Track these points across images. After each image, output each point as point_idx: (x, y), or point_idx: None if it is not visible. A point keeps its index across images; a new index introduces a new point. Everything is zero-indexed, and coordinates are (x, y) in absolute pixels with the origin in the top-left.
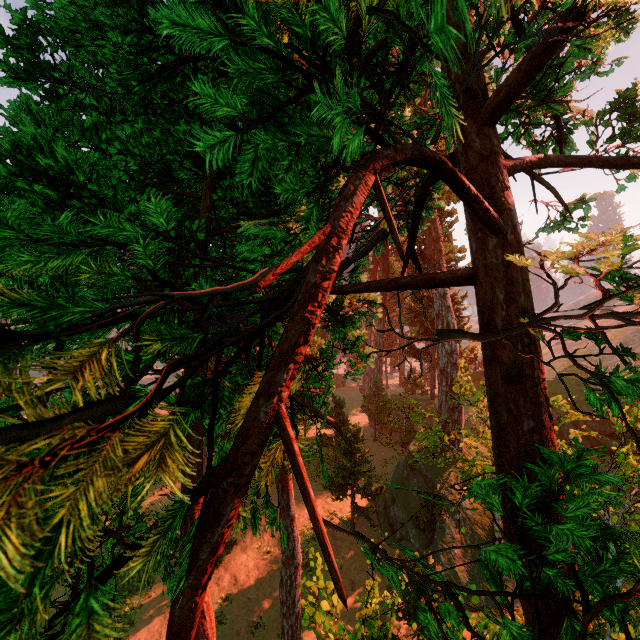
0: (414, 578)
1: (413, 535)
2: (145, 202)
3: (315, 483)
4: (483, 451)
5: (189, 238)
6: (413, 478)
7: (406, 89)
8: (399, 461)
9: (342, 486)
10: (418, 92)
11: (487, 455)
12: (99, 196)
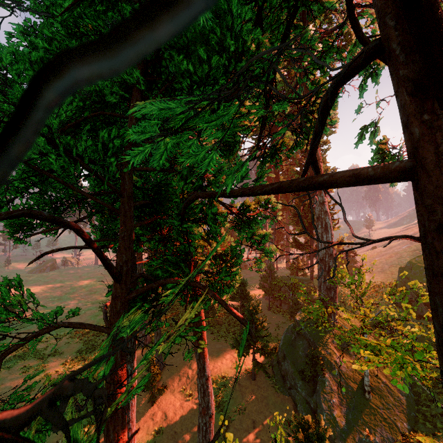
0: (308, 438)
1: (300, 385)
2: (83, 123)
3: (225, 341)
4: (352, 321)
5: (109, 146)
6: (299, 340)
7: (308, 10)
8: (288, 327)
9: (246, 347)
10: (319, 12)
11: (356, 324)
12: (13, 100)
